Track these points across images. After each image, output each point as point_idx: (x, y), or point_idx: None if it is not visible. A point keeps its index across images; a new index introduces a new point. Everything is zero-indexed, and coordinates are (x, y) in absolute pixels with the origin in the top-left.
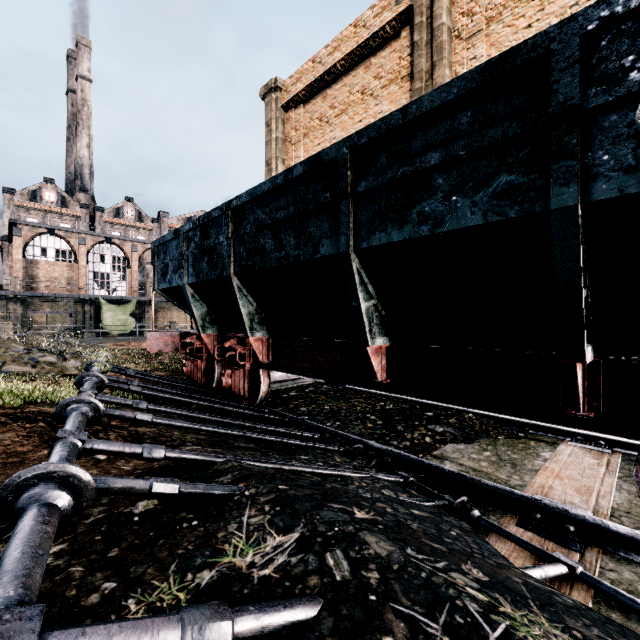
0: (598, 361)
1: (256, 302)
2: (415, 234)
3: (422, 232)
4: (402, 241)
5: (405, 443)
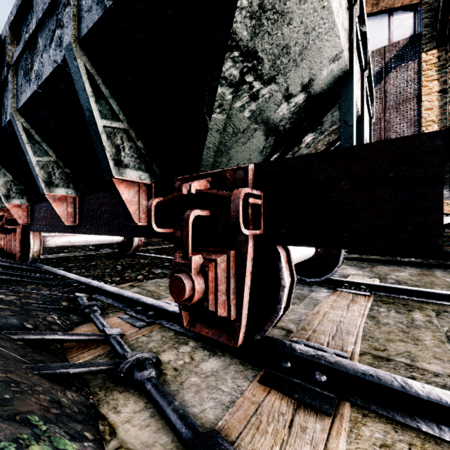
0: (151, 184)
1: (11, 175)
2: (33, 89)
3: (35, 86)
4: (31, 97)
5: (115, 278)
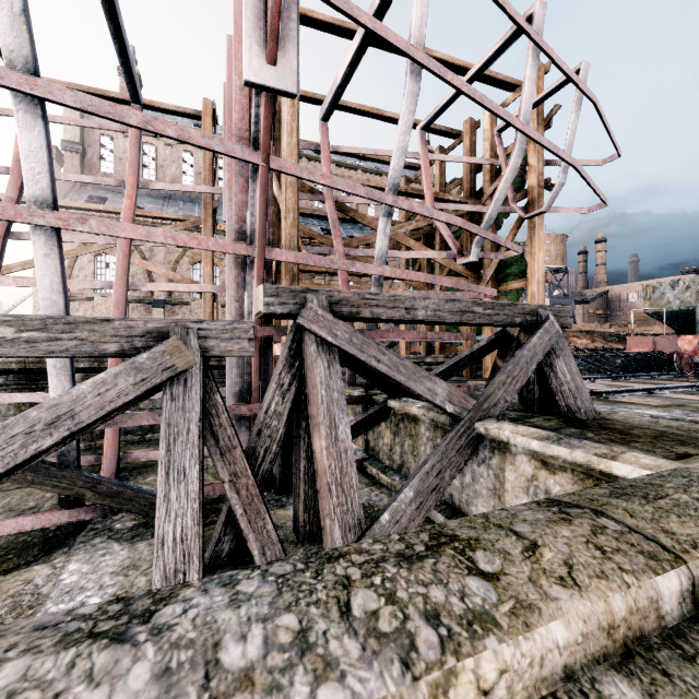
0: None
1: None
2: None
3: None
4: None
5: None
